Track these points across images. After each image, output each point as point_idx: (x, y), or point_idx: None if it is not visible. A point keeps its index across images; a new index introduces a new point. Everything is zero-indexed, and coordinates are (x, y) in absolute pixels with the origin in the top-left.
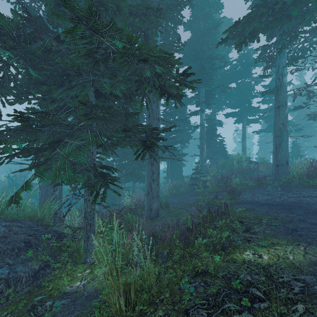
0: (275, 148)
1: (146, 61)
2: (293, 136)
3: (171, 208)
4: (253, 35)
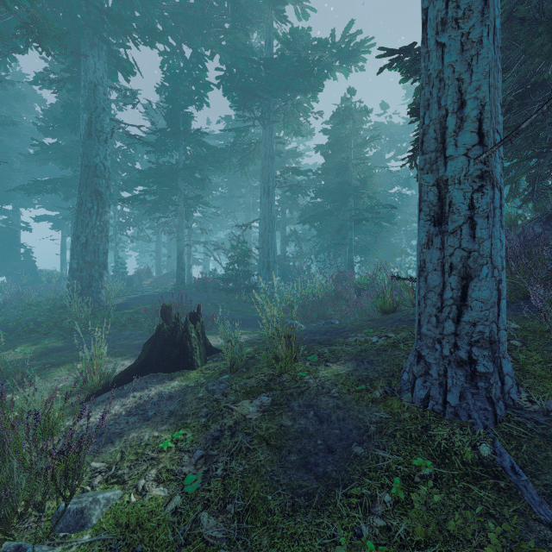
0: None
1: None
2: None
3: None
4: (39, 192)
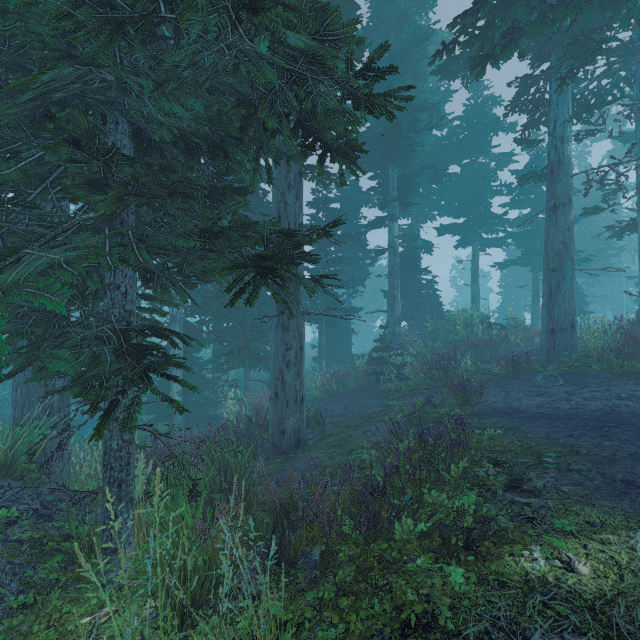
0: (548, 295)
1: (259, 13)
2: (585, 269)
3: (328, 426)
4: (512, 39)
